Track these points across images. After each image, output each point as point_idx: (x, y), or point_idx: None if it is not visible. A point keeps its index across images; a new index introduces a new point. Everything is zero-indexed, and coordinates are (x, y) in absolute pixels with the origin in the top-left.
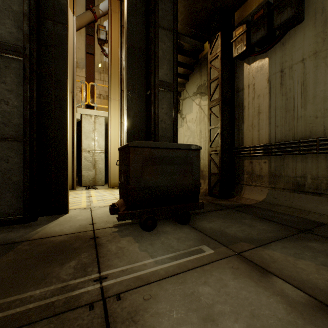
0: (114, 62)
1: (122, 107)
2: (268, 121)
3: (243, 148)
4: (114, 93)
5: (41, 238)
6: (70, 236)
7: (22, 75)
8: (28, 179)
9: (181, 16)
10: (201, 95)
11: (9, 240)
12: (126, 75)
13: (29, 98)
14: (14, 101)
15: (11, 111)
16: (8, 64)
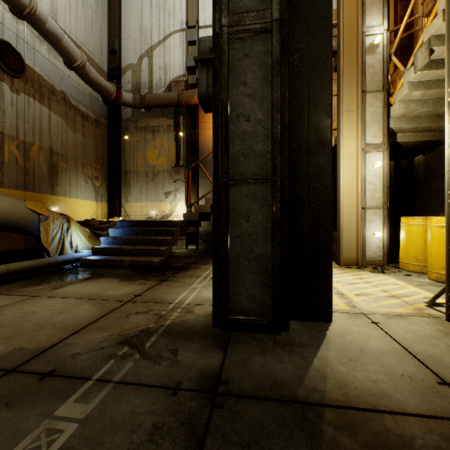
0: (348, 45)
1: (363, 122)
2: None
3: None
4: (348, 99)
5: (352, 407)
6: (440, 430)
7: (268, 63)
8: (279, 251)
9: None
10: None
11: (282, 384)
12: None
13: (280, 100)
14: (257, 113)
15: (252, 132)
16: (249, 50)
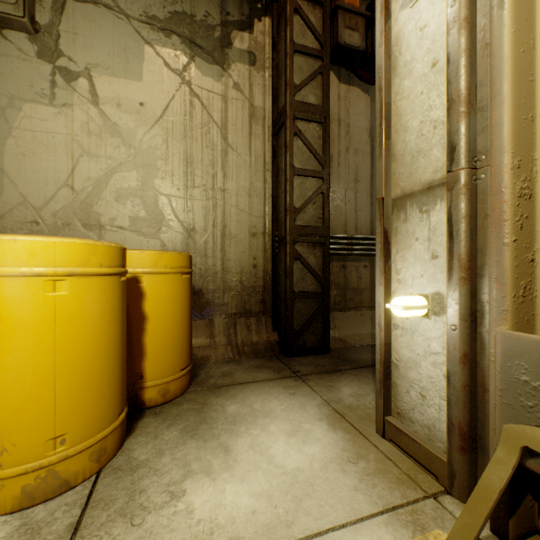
0: None
1: None
2: (370, 200)
3: (335, 238)
4: None
5: None
6: None
7: None
8: None
9: None
10: (192, 48)
11: None
12: None
13: None
14: None
15: None
16: None
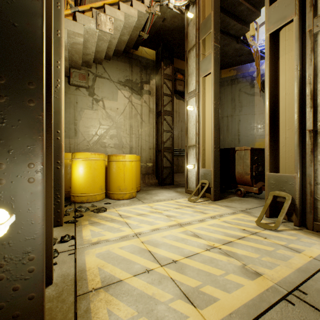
0: None
1: None
2: None
3: (175, 149)
4: None
5: None
6: None
7: None
8: None
9: (169, 24)
10: (132, 90)
11: None
12: (218, 73)
13: None
14: None
15: None
16: None
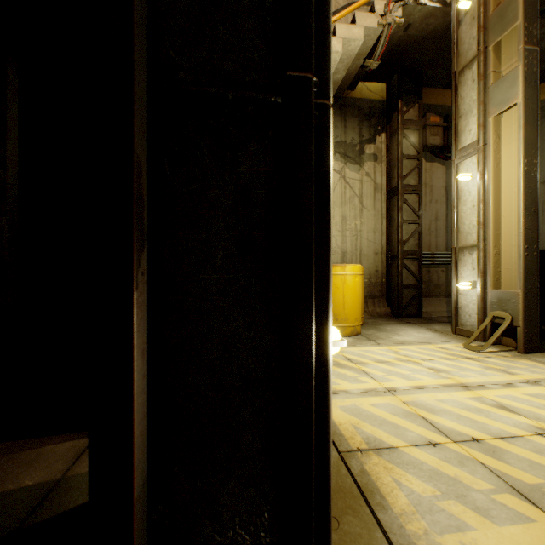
0: None
1: None
2: (446, 230)
3: (423, 254)
4: None
5: None
6: None
7: None
8: None
9: (416, 32)
10: (345, 158)
11: None
12: (535, 103)
13: None
14: None
15: None
16: None
